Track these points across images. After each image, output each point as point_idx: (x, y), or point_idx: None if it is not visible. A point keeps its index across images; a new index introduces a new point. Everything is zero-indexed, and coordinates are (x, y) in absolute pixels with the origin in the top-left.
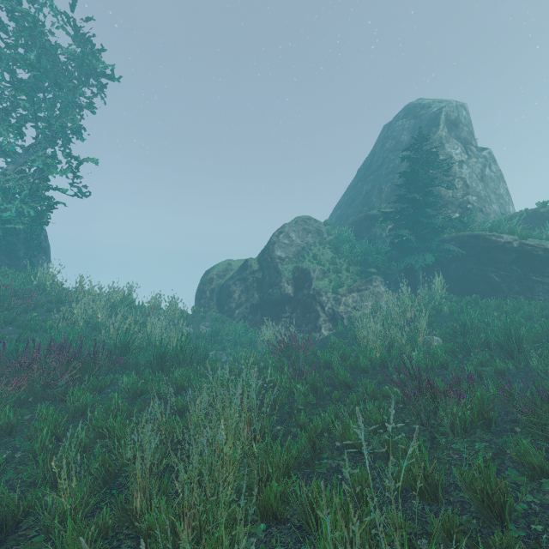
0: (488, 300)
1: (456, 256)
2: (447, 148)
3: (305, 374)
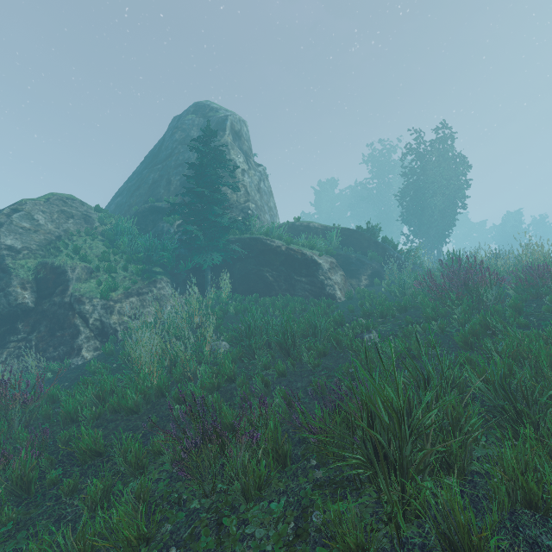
0: (265, 298)
1: (240, 257)
2: (232, 155)
3: (20, 448)
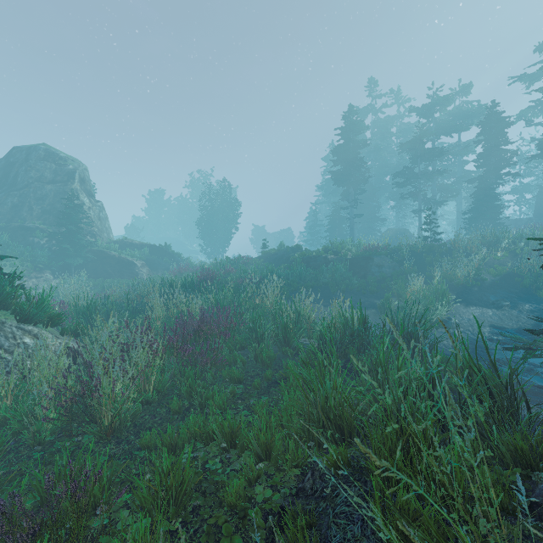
0: (108, 280)
1: (92, 260)
2: (81, 197)
3: None
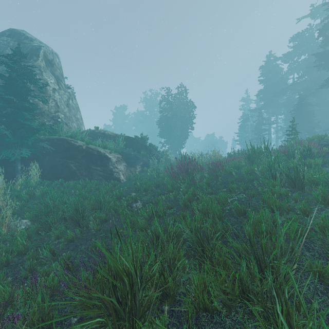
0: (69, 182)
1: (49, 152)
2: (45, 76)
3: None
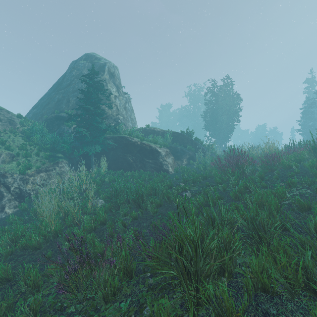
0: (128, 172)
1: (113, 148)
2: (109, 86)
3: None
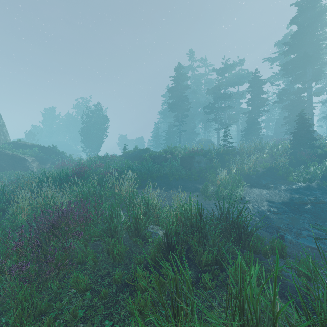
0: (2, 172)
1: None
2: None
3: None
